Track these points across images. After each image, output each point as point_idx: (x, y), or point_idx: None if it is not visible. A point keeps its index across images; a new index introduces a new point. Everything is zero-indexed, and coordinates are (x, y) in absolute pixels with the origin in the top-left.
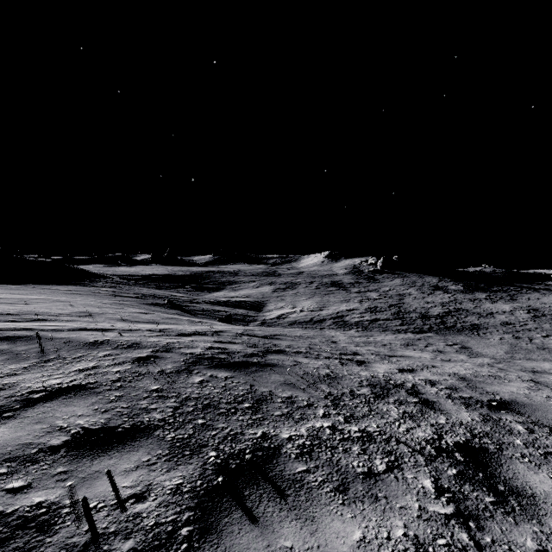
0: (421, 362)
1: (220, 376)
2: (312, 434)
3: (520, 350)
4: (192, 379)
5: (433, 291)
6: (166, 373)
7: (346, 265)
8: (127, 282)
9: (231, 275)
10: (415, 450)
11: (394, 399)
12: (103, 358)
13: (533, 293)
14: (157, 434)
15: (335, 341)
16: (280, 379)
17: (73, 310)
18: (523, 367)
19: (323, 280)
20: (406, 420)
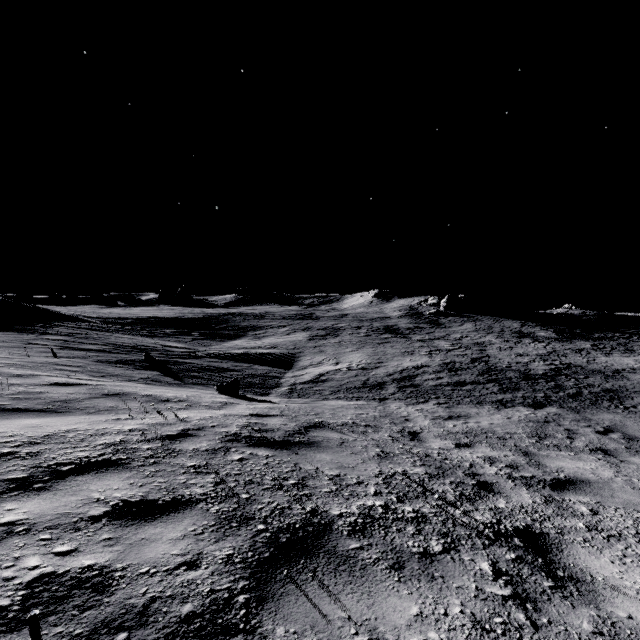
0: None
1: None
2: None
3: None
4: None
5: (519, 339)
6: None
7: (400, 305)
8: (107, 327)
9: (256, 318)
10: None
11: None
12: None
13: None
14: None
15: (415, 434)
16: None
17: None
18: None
19: (373, 325)
20: None
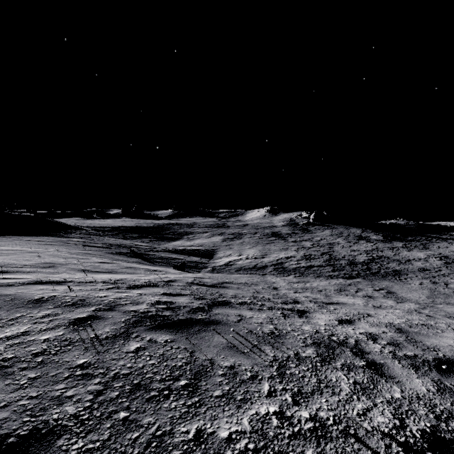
0: (356, 310)
1: (159, 340)
2: (256, 428)
3: (439, 295)
4: (128, 347)
5: (358, 241)
6: (100, 340)
7: (284, 218)
8: (98, 233)
9: (188, 227)
10: (380, 451)
11: (341, 363)
12: (40, 320)
13: (442, 242)
14: (59, 444)
15: (276, 288)
16: (223, 340)
17: (39, 261)
18: (447, 313)
19: (264, 231)
20: (359, 396)
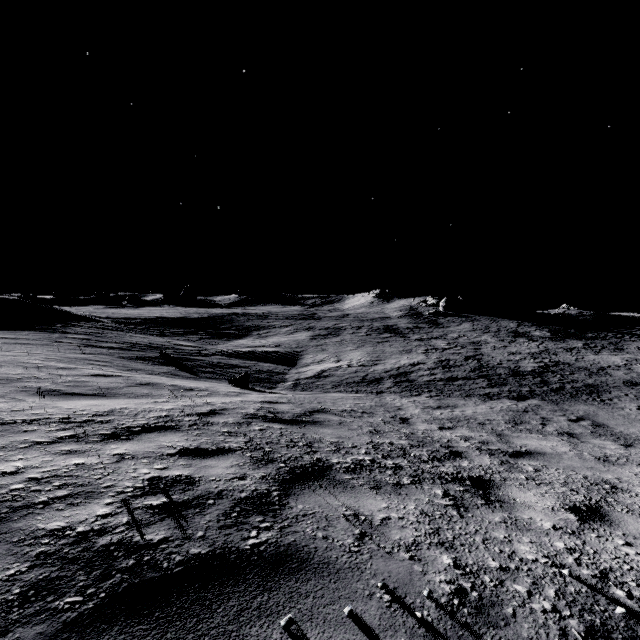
0: (577, 472)
1: None
2: None
3: None
4: None
5: (514, 339)
6: None
7: (400, 306)
8: (119, 327)
9: (259, 318)
10: None
11: None
12: None
13: (639, 341)
14: None
15: (405, 419)
16: None
17: None
18: None
19: (373, 325)
20: None
